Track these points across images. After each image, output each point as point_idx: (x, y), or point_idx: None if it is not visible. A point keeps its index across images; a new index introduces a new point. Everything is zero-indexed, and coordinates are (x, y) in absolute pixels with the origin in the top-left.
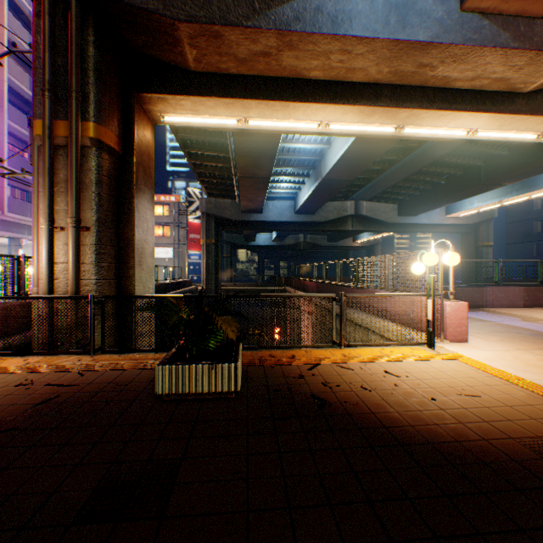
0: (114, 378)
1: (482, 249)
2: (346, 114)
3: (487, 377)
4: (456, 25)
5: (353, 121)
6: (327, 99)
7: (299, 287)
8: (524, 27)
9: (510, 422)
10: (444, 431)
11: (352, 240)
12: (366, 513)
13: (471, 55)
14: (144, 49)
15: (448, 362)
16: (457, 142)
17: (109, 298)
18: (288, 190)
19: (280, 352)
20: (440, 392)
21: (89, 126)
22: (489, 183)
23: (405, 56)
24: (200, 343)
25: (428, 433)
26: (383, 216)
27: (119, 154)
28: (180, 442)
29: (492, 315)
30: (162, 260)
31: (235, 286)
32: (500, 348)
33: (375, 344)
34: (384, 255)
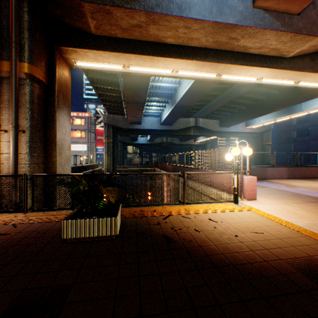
0: (37, 228)
1: (265, 146)
2: (188, 66)
3: (267, 221)
4: (250, 15)
5: (192, 70)
6: (177, 56)
7: (163, 168)
8: (288, 19)
9: (280, 249)
10: (242, 256)
11: (194, 141)
12: (191, 317)
13: (258, 34)
14: (62, 19)
15: (245, 212)
16: (252, 85)
17: (37, 176)
18: (156, 111)
19: (147, 208)
20: (240, 231)
21: (24, 65)
22: (268, 109)
23: (222, 32)
24: (94, 204)
25: (233, 258)
26: (211, 127)
27: (45, 84)
28: (73, 272)
29: (270, 183)
30: (80, 152)
31: (125, 167)
32: (274, 203)
33: (204, 202)
34: (210, 149)
